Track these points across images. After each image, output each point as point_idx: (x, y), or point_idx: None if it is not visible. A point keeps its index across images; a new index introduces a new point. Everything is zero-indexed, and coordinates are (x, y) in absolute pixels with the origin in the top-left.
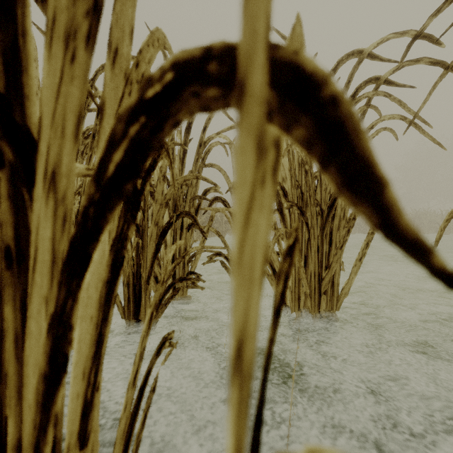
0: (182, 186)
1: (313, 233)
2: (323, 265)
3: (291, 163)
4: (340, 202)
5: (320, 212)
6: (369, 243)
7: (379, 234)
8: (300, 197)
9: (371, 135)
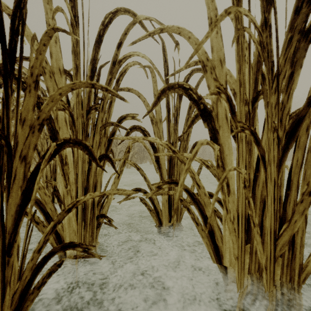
0: (90, 110)
1: (270, 172)
2: (277, 215)
3: (240, 63)
4: (305, 126)
5: (277, 140)
6: None
7: None
8: (247, 119)
9: None
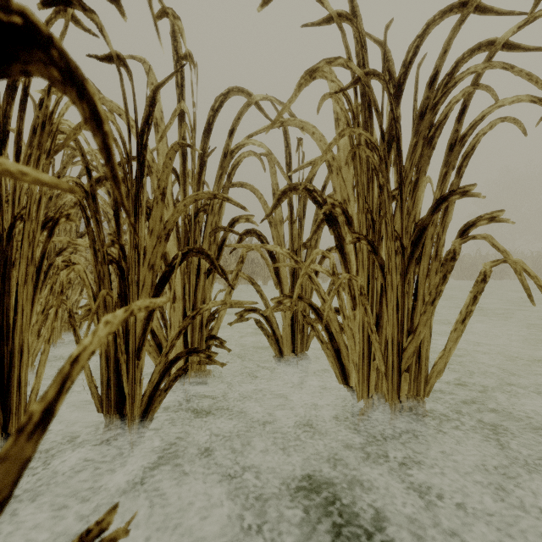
0: (198, 213)
1: (391, 281)
2: (404, 328)
3: (358, 175)
4: (430, 235)
5: (400, 250)
6: (478, 296)
7: (455, 280)
8: (370, 227)
9: (480, 131)
